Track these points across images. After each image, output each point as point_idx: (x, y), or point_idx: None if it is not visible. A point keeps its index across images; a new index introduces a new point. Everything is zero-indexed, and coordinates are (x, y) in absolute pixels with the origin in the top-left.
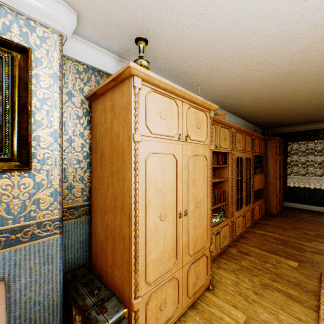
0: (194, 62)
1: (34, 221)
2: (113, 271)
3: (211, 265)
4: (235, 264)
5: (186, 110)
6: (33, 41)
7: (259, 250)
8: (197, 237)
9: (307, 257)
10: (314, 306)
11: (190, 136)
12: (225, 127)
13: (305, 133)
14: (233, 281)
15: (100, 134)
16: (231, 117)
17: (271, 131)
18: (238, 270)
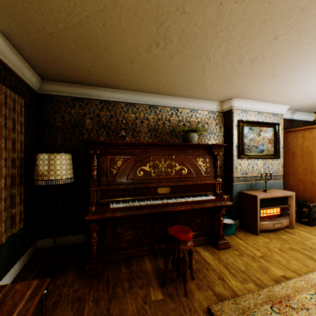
0: None
1: (277, 174)
2: (303, 195)
3: None
4: None
5: None
6: (277, 120)
7: None
8: None
9: None
10: None
11: None
12: None
13: None
14: None
15: (291, 146)
16: None
17: None
18: None
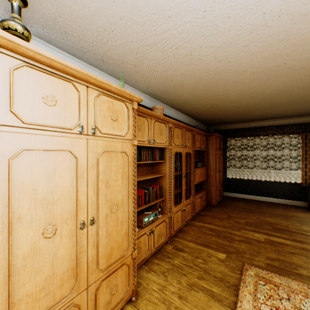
0: (114, 45)
1: None
2: None
3: (134, 273)
4: (168, 263)
5: (93, 97)
6: None
7: (194, 244)
8: (113, 246)
9: (234, 247)
10: (233, 303)
11: (101, 129)
12: (161, 121)
13: (241, 131)
14: (160, 285)
15: None
16: (175, 112)
17: (214, 128)
18: (169, 270)
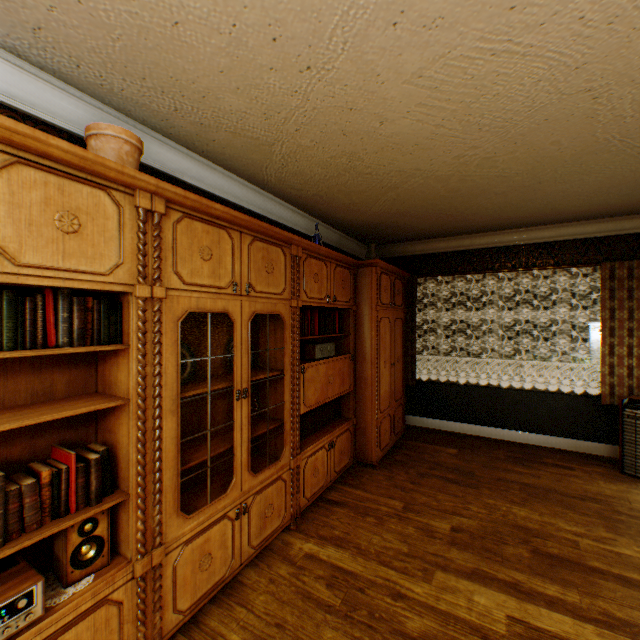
0: None
1: None
2: None
3: None
4: None
5: None
6: None
7: None
8: None
9: None
10: None
11: None
12: (71, 173)
13: (450, 259)
14: None
15: None
16: (248, 190)
17: (386, 251)
18: None
